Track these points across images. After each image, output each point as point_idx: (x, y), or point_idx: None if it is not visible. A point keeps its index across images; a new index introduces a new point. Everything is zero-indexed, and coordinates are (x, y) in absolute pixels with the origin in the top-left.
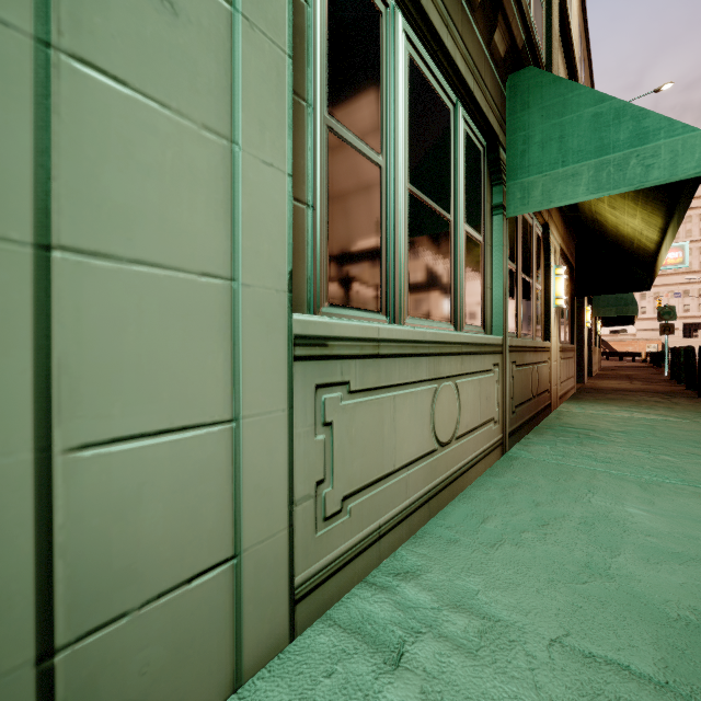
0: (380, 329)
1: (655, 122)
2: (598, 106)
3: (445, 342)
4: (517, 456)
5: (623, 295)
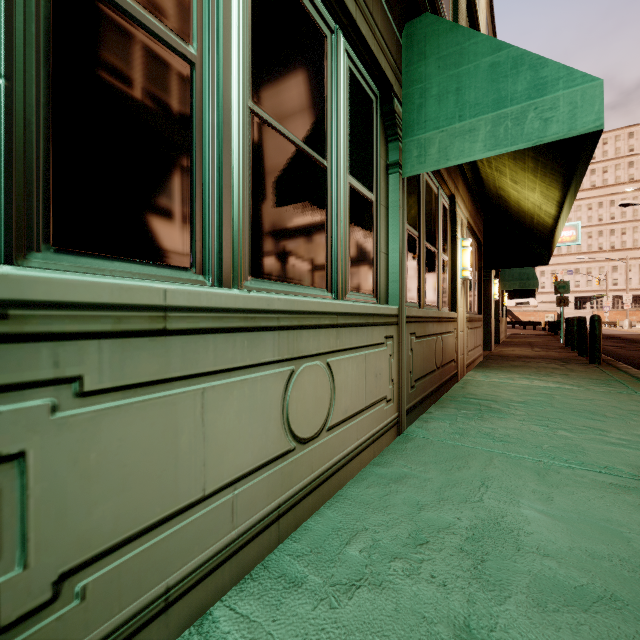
0: (169, 291)
1: (554, 71)
2: (496, 55)
3: (308, 311)
4: (414, 436)
5: (526, 270)
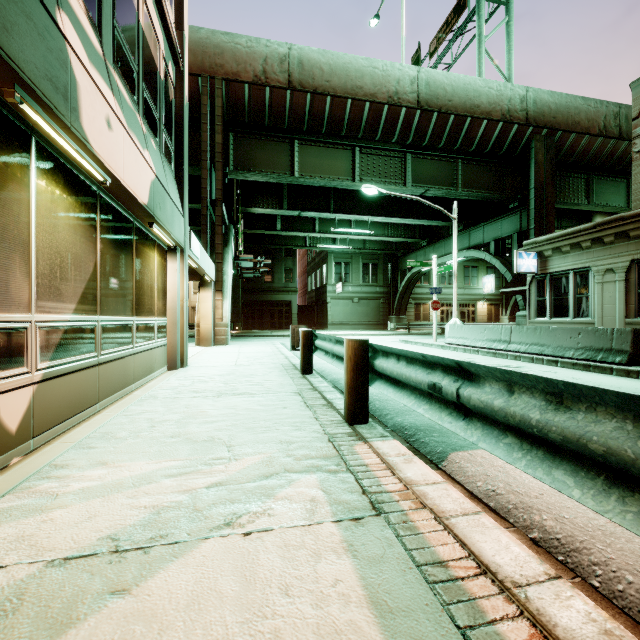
0: None
1: None
2: None
3: None
4: None
5: None
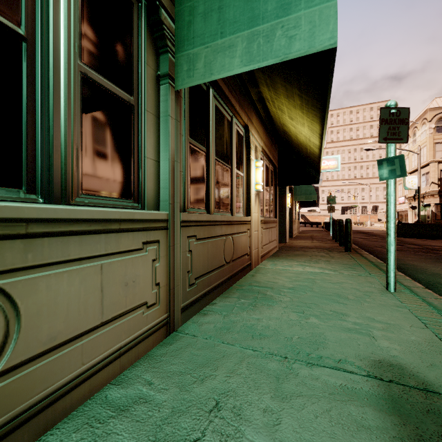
0: None
1: None
2: None
3: None
4: (184, 334)
5: (309, 188)
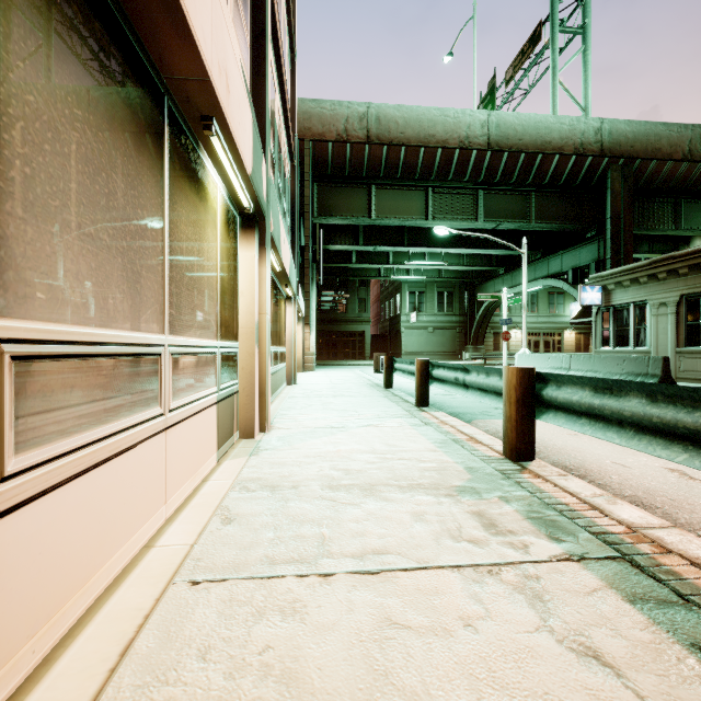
0: (693, 349)
1: None
2: None
3: None
4: None
5: None
